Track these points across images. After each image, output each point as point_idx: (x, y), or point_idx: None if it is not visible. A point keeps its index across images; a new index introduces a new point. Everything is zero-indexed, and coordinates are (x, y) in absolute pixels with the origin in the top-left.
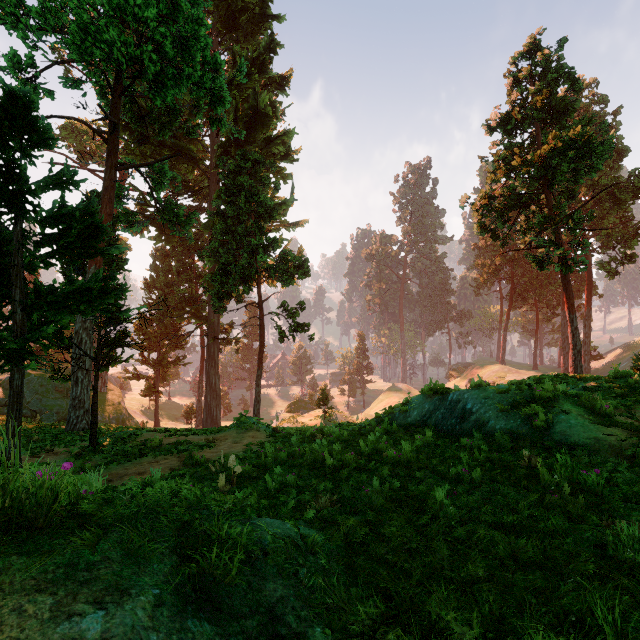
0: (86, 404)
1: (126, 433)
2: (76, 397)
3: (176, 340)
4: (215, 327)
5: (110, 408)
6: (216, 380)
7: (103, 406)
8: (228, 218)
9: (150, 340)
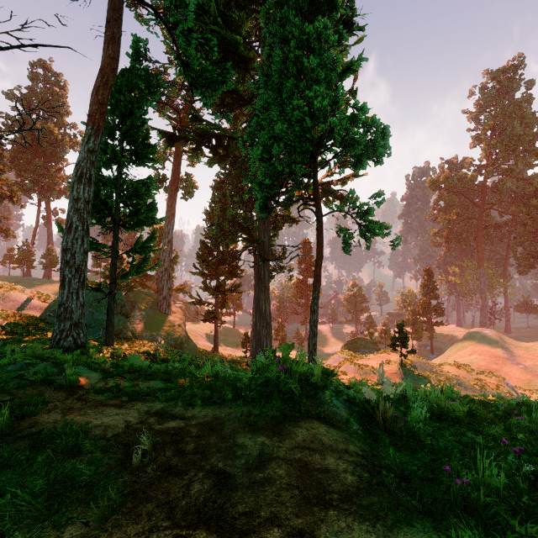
0: (75, 314)
1: (18, 371)
2: (61, 303)
3: (233, 268)
4: (265, 247)
5: (170, 329)
6: (266, 306)
7: (164, 327)
8: (274, 84)
9: (209, 267)
